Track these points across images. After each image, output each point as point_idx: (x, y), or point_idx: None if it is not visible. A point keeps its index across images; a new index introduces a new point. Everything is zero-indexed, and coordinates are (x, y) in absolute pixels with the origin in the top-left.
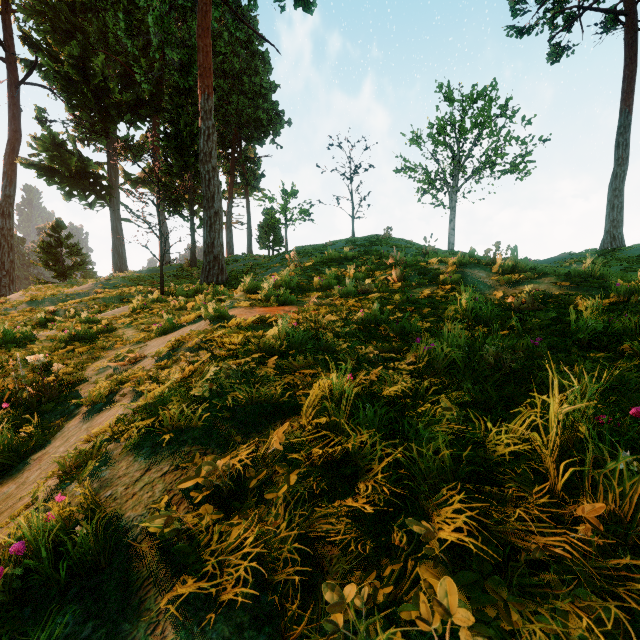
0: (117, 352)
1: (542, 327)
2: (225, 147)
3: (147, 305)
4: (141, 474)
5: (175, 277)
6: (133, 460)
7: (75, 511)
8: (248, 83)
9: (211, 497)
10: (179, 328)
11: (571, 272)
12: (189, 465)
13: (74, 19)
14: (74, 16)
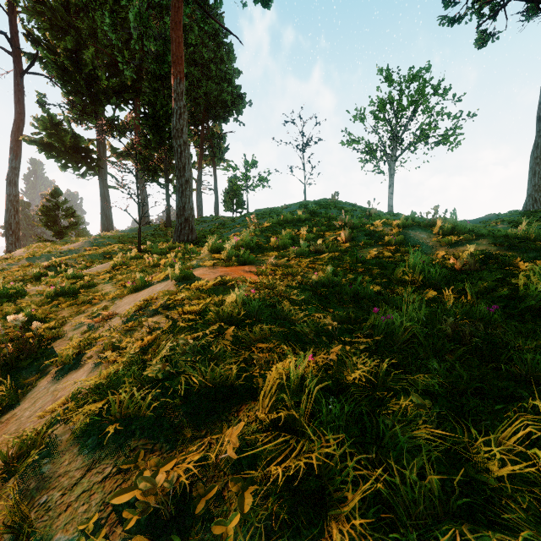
0: (93, 308)
1: (490, 290)
2: (195, 125)
3: (125, 262)
4: (81, 475)
5: (152, 236)
6: (77, 452)
7: (4, 522)
8: (215, 70)
9: (152, 517)
10: (150, 285)
11: (508, 234)
12: (133, 467)
13: (69, 18)
14: (69, 15)
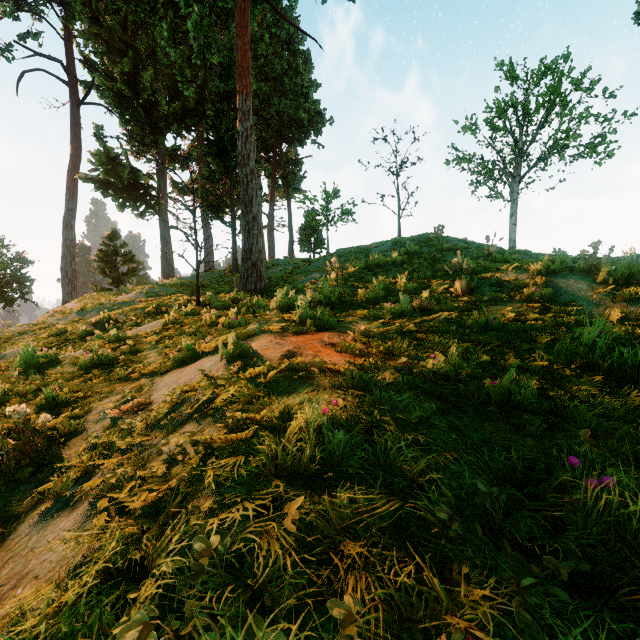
0: (126, 390)
1: None
2: (267, 150)
3: (178, 320)
4: None
5: (216, 283)
6: None
7: None
8: (289, 84)
9: None
10: (200, 357)
11: None
12: None
13: (126, 38)
14: (126, 35)
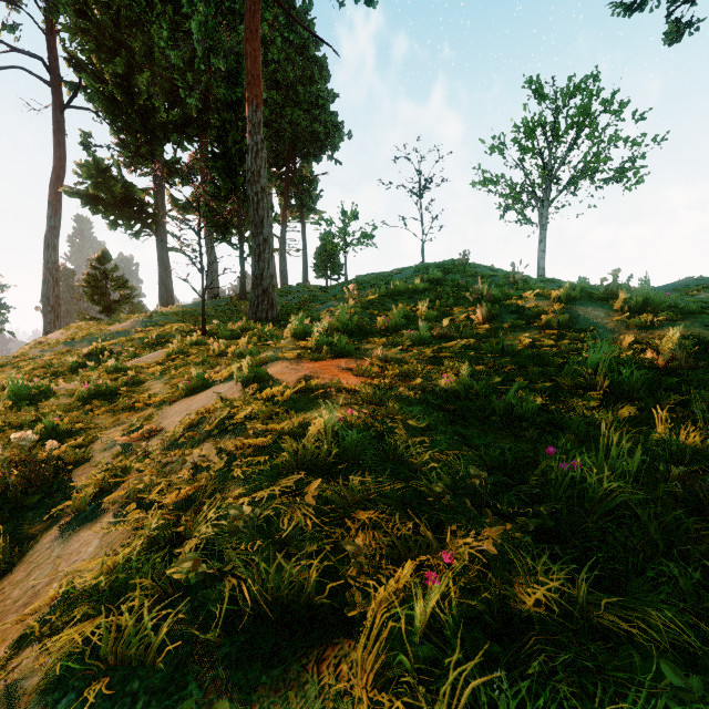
0: (133, 419)
1: None
2: (278, 166)
3: (183, 350)
4: None
5: (222, 312)
6: None
7: None
8: (303, 93)
9: None
10: (211, 385)
11: None
12: None
13: (119, 35)
14: (119, 32)
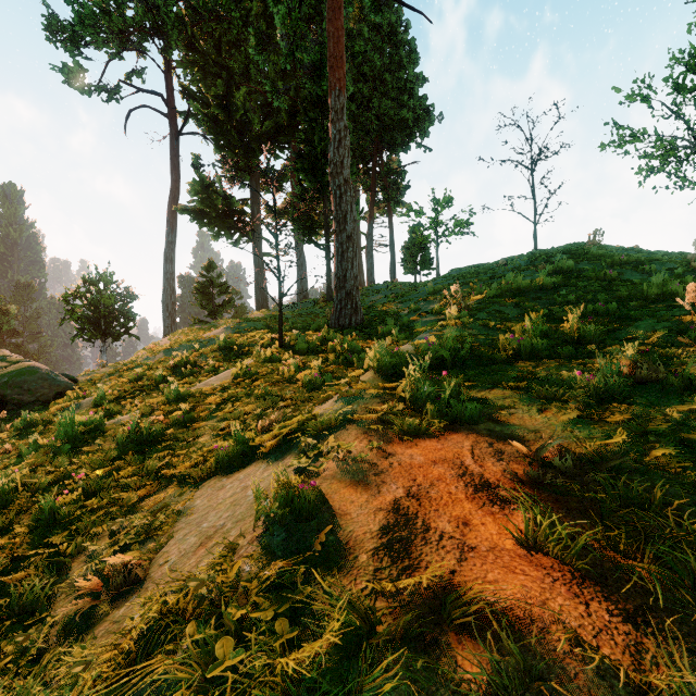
0: (134, 519)
1: None
2: (365, 161)
3: (252, 371)
4: None
5: (308, 315)
6: None
7: None
8: (391, 82)
9: None
10: (254, 455)
11: None
12: None
13: (220, 59)
14: (221, 57)
